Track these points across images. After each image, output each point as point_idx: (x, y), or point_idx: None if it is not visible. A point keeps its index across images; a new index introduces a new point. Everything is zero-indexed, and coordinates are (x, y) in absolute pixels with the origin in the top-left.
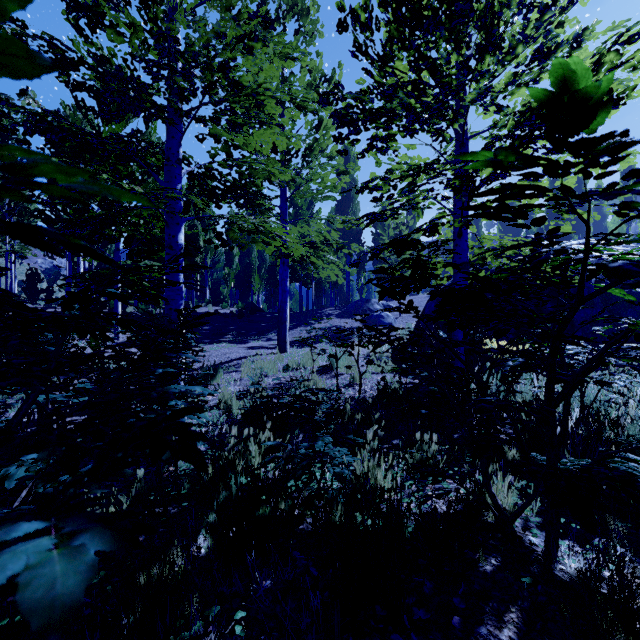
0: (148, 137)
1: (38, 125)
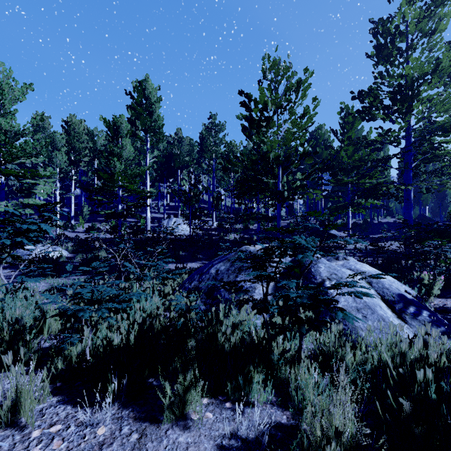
0: (367, 137)
1: (368, 170)
